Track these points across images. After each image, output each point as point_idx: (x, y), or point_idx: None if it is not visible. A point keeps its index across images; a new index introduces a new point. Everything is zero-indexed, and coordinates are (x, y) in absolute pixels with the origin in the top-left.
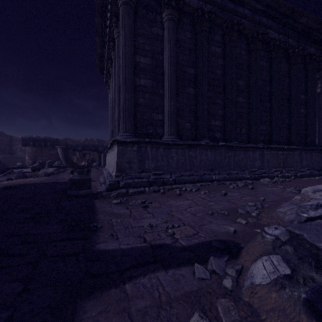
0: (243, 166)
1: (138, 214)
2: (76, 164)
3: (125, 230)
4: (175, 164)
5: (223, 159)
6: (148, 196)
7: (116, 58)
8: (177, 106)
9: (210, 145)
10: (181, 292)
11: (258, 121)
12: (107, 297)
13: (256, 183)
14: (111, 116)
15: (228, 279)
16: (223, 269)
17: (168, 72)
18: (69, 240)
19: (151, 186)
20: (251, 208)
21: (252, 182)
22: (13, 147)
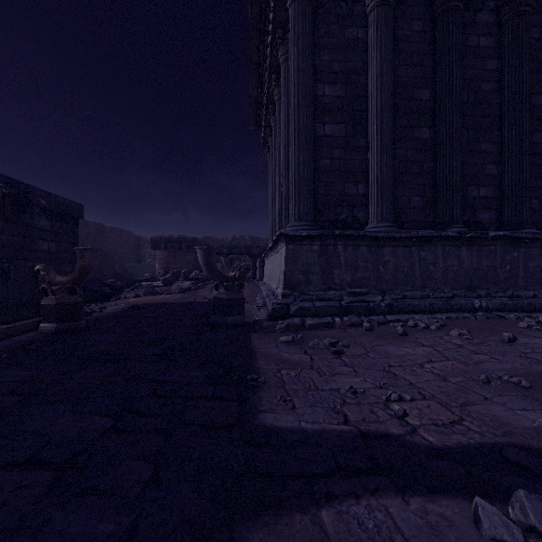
0: None
1: (325, 365)
2: (223, 274)
3: (306, 393)
4: (391, 275)
5: (497, 265)
6: (341, 334)
7: (283, 96)
8: (394, 167)
9: (468, 237)
10: None
11: None
12: (289, 530)
13: None
14: (273, 197)
15: None
16: None
17: (376, 104)
18: (216, 399)
19: (344, 315)
20: None
21: None
22: (141, 251)
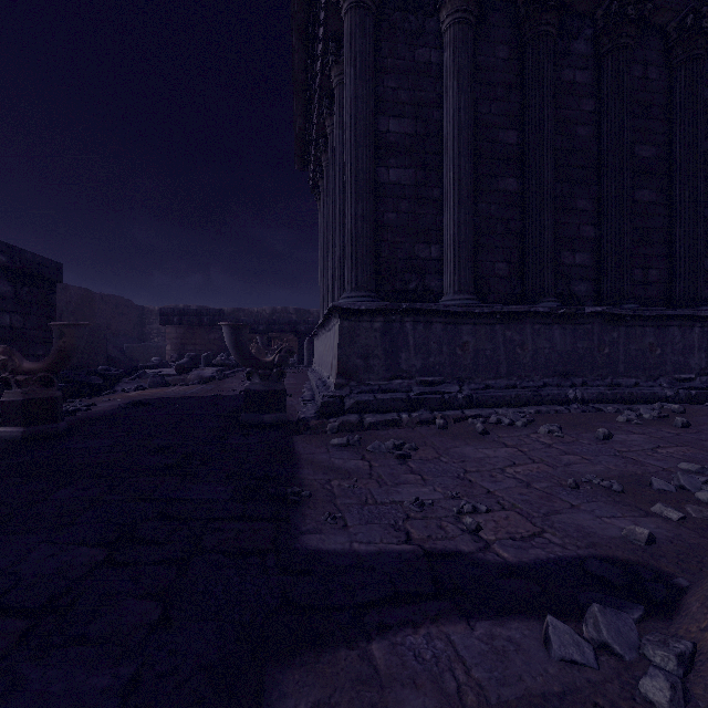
0: (653, 367)
1: (387, 473)
2: (257, 359)
3: (361, 507)
4: (470, 360)
5: (595, 348)
6: (409, 434)
7: (337, 129)
8: (475, 225)
9: (561, 313)
10: (517, 689)
11: (699, 248)
12: (331, 669)
13: (694, 411)
14: (325, 259)
15: (656, 680)
16: (633, 644)
17: (453, 147)
18: (246, 519)
19: (413, 410)
20: (692, 477)
21: (682, 410)
22: (146, 327)
